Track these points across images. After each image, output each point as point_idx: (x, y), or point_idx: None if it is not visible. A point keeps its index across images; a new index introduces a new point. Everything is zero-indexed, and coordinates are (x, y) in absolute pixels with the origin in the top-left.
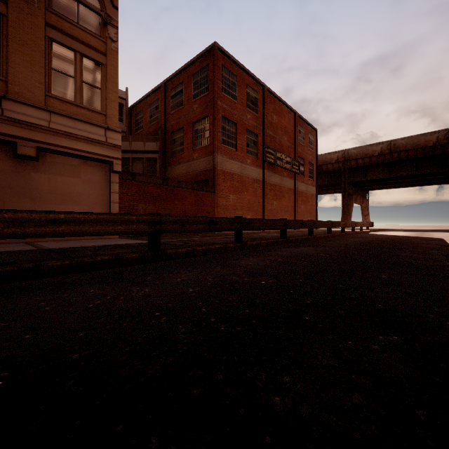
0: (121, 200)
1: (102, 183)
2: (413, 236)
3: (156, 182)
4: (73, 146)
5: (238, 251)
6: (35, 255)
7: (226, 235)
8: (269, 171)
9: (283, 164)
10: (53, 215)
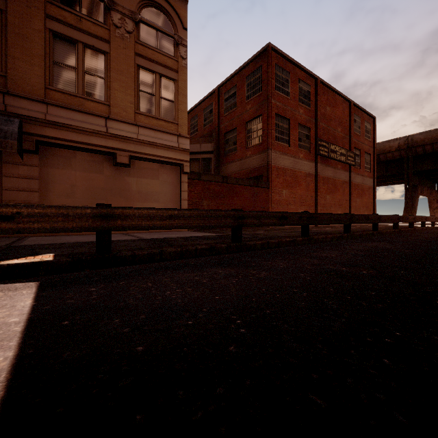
0: (189, 198)
1: (174, 183)
2: None
3: (218, 180)
4: (154, 153)
5: (309, 244)
6: (146, 243)
7: (282, 229)
8: (321, 164)
9: (337, 156)
10: (170, 211)
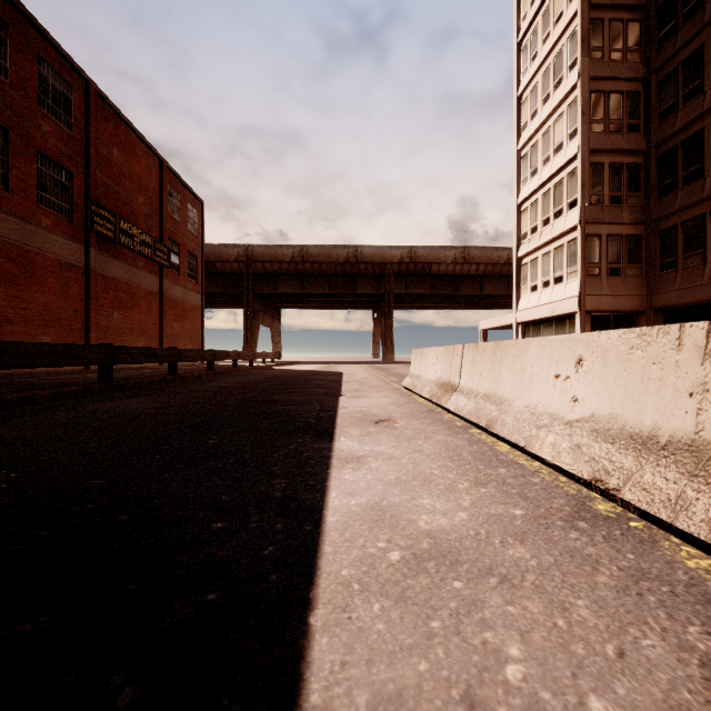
0: None
1: None
2: (318, 370)
3: None
4: None
5: None
6: None
7: None
8: (101, 252)
9: (136, 245)
10: None
